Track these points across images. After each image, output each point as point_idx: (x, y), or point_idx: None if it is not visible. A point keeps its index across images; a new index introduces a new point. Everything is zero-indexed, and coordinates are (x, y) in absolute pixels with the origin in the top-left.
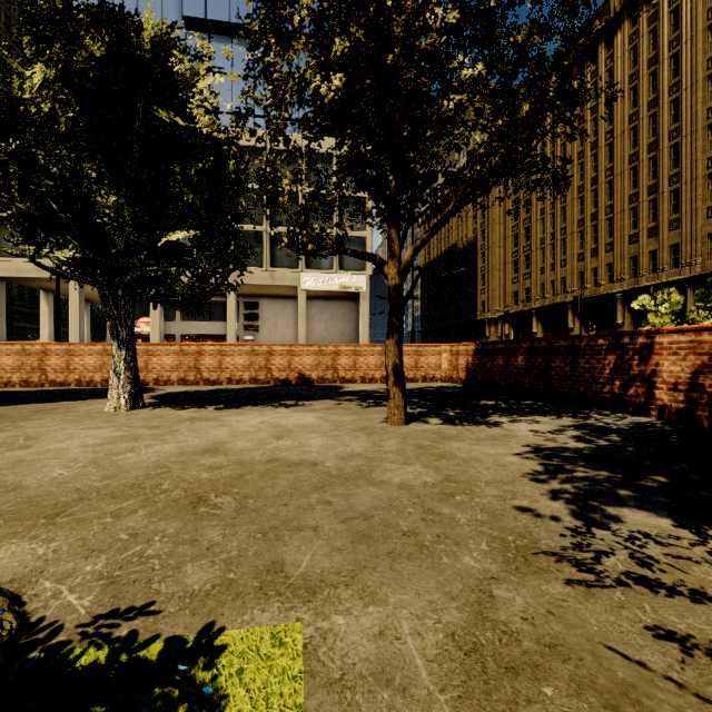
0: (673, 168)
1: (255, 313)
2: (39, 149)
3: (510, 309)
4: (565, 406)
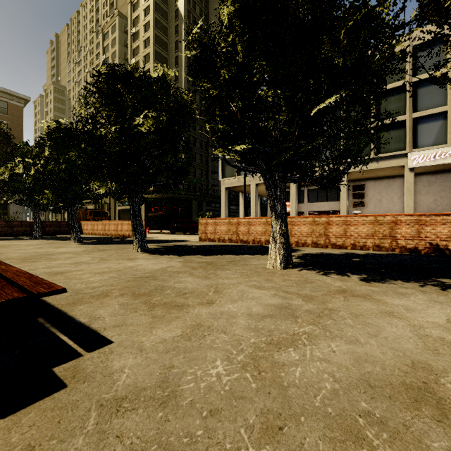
0: None
1: (361, 192)
2: (225, 70)
3: None
4: None
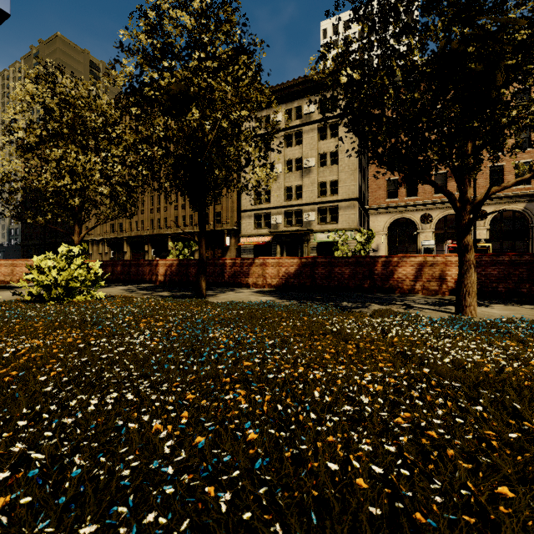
0: None
1: None
2: None
3: (108, 235)
4: (135, 284)
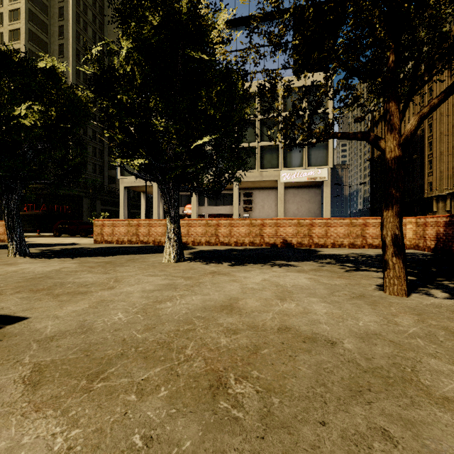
0: None
1: (250, 199)
2: (124, 95)
3: None
4: None
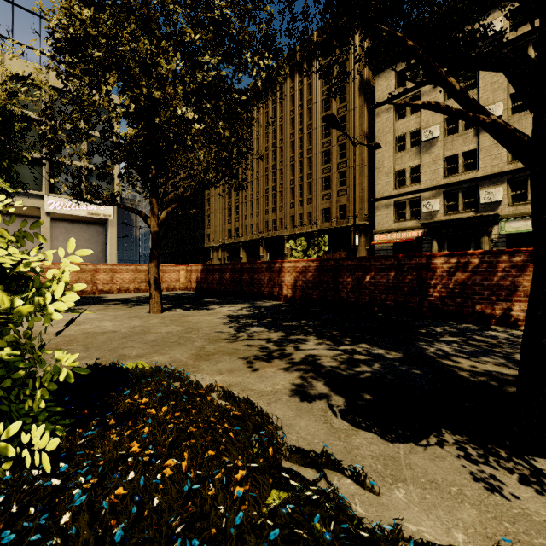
0: (309, 170)
1: None
2: None
3: (226, 241)
4: (248, 299)
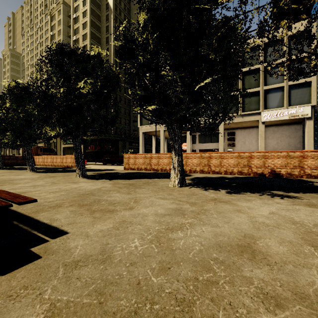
0: None
1: (233, 137)
2: (141, 56)
3: None
4: None
